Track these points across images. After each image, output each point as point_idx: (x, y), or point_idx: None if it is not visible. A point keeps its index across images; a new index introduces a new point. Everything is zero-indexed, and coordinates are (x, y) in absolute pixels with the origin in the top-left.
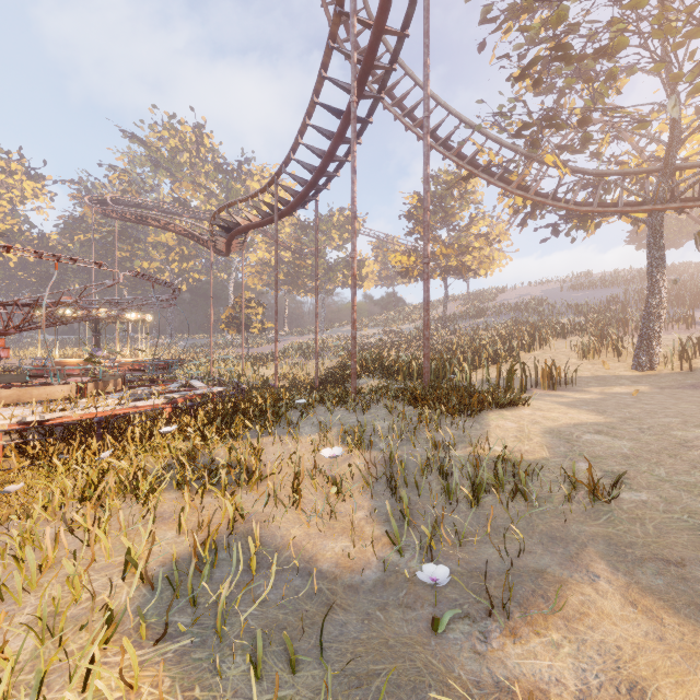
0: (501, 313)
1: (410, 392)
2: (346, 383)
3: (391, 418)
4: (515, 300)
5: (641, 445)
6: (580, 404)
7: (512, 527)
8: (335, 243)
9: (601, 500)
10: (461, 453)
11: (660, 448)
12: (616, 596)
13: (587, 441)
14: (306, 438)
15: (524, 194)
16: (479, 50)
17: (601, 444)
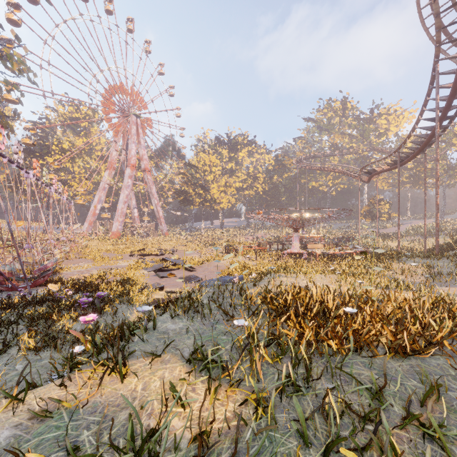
0: None
1: None
2: (443, 252)
3: (450, 263)
4: None
5: None
6: None
7: None
8: (455, 147)
9: None
10: None
11: None
12: None
13: None
14: (409, 265)
15: None
16: None
17: None
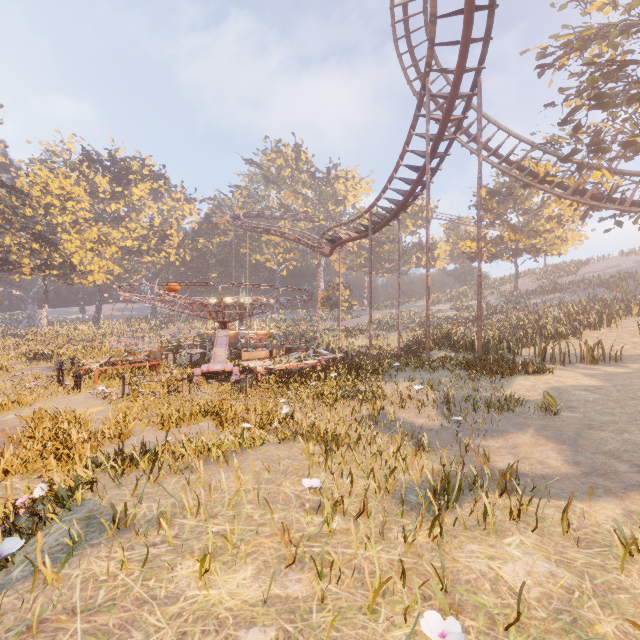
0: (580, 288)
1: (466, 361)
2: (421, 354)
3: (451, 376)
4: (600, 273)
5: (604, 397)
6: (600, 375)
7: (501, 421)
8: (409, 230)
9: (551, 415)
10: (489, 395)
11: (614, 399)
12: (528, 436)
13: (572, 394)
14: (401, 384)
15: (578, 199)
16: (539, 76)
17: (578, 396)
